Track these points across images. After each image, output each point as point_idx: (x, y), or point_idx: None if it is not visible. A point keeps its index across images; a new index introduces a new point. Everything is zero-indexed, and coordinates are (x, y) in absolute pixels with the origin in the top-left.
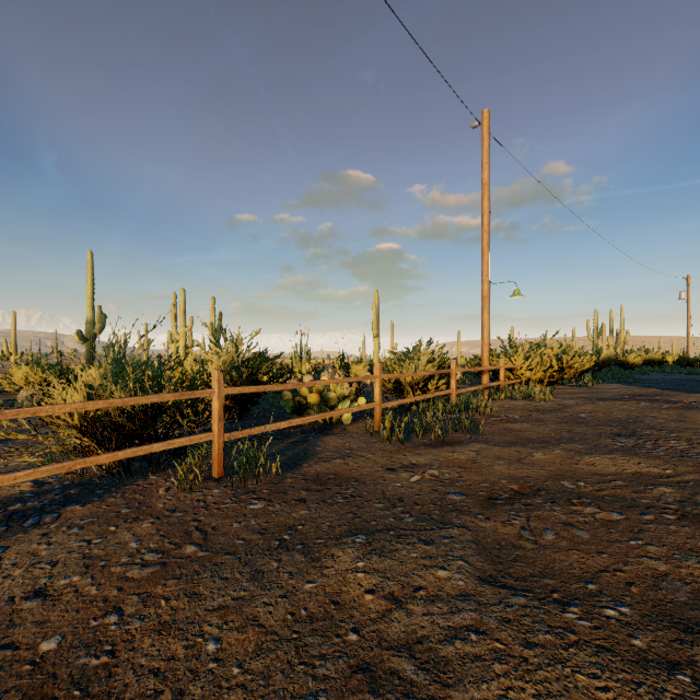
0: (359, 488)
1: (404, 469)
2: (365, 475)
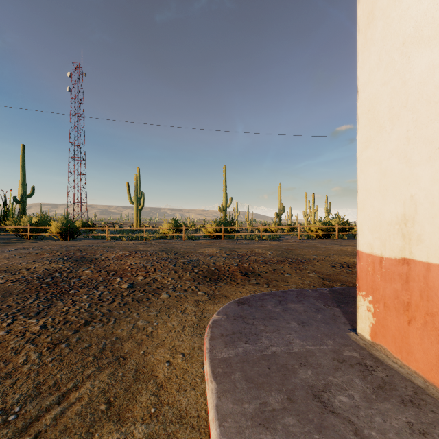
0: None
1: None
2: None
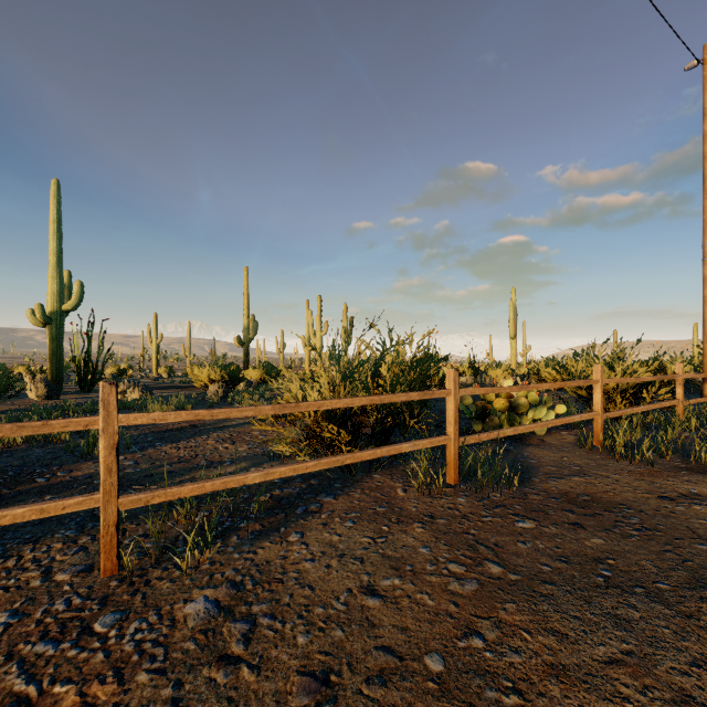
0: (643, 518)
1: (688, 500)
2: (633, 501)
